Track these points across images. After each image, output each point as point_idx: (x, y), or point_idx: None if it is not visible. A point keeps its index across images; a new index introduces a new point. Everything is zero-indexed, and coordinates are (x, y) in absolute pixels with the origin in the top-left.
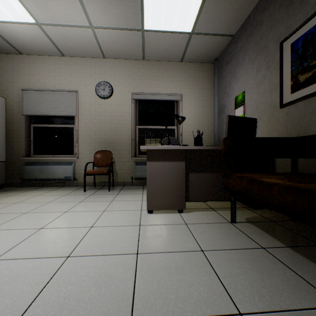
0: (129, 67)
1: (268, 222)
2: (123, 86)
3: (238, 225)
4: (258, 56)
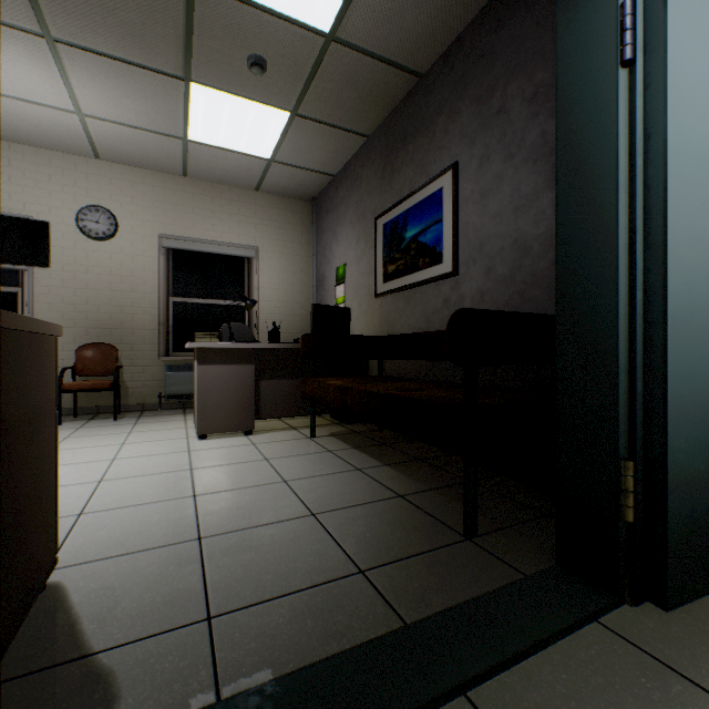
0: (154, 186)
1: (352, 434)
2: (140, 219)
3: (317, 439)
4: (359, 223)
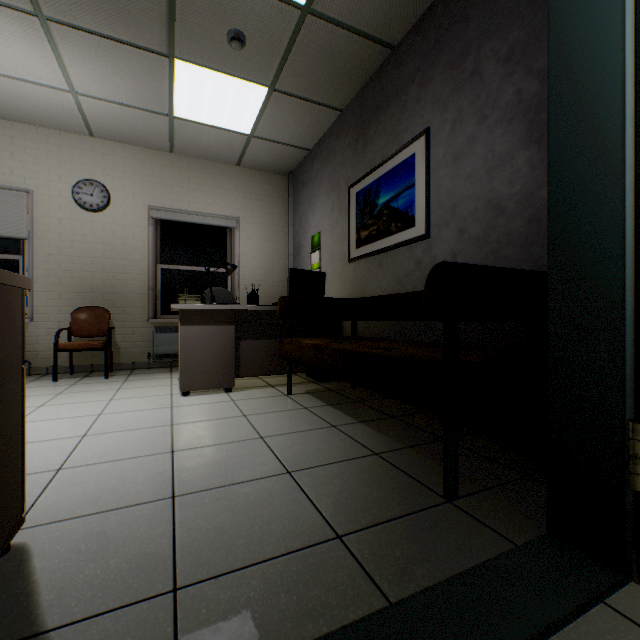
0: (144, 161)
1: (326, 392)
2: (131, 192)
3: (293, 396)
4: (333, 193)
